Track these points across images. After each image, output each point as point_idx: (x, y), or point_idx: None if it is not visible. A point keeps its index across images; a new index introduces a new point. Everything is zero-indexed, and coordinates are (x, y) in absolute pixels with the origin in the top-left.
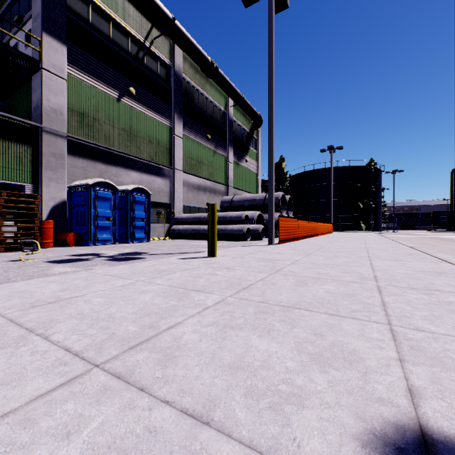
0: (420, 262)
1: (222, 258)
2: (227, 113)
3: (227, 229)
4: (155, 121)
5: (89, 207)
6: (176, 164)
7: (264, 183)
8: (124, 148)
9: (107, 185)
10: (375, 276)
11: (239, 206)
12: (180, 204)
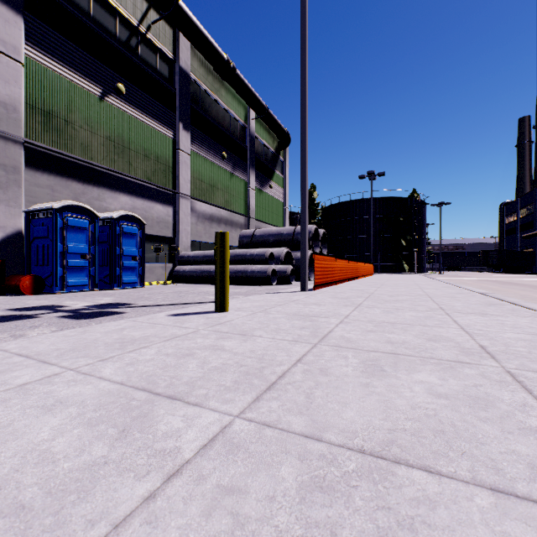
0: (519, 317)
1: (237, 313)
2: (247, 127)
3: (247, 271)
4: (153, 131)
5: (53, 239)
6: (182, 187)
7: (292, 215)
8: (109, 164)
9: (82, 210)
10: (482, 346)
11: (262, 242)
12: (186, 238)
